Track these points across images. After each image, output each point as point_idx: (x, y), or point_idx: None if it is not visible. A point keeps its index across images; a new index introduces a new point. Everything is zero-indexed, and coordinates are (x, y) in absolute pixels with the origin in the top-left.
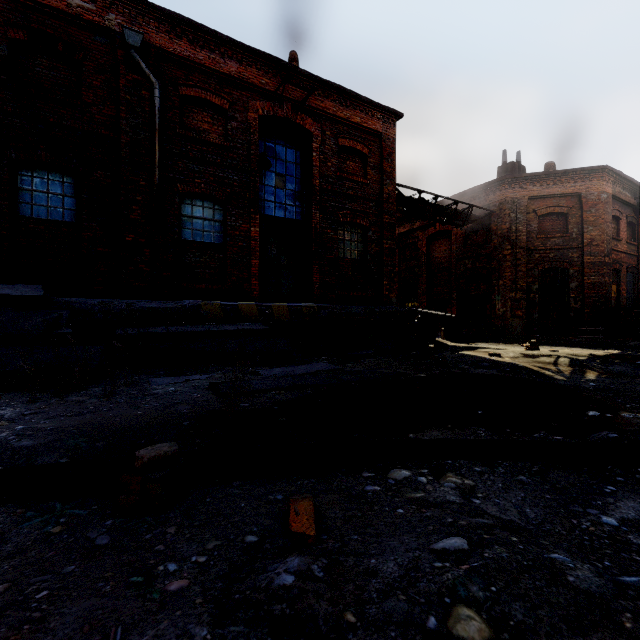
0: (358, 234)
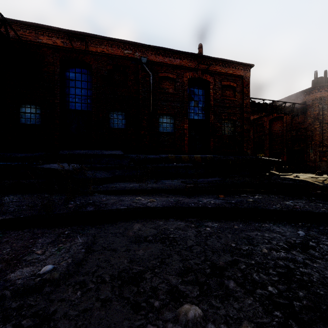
0: (231, 123)
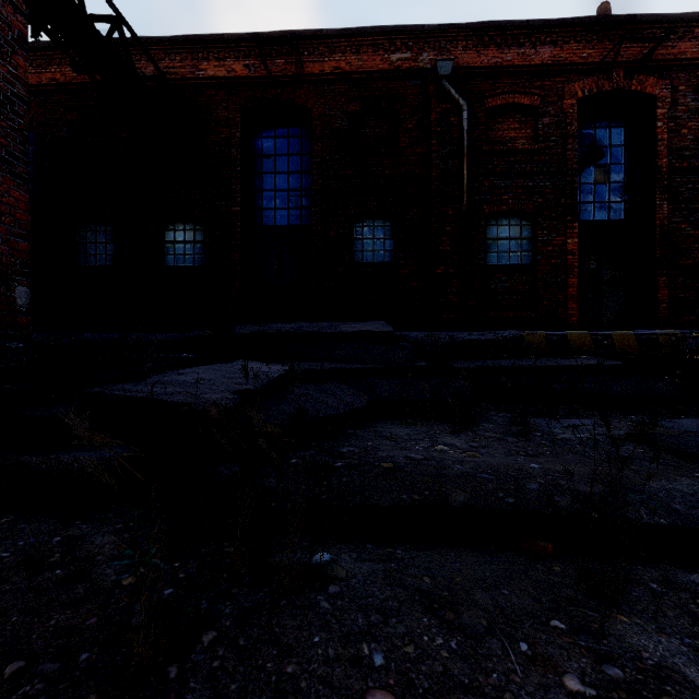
0: None
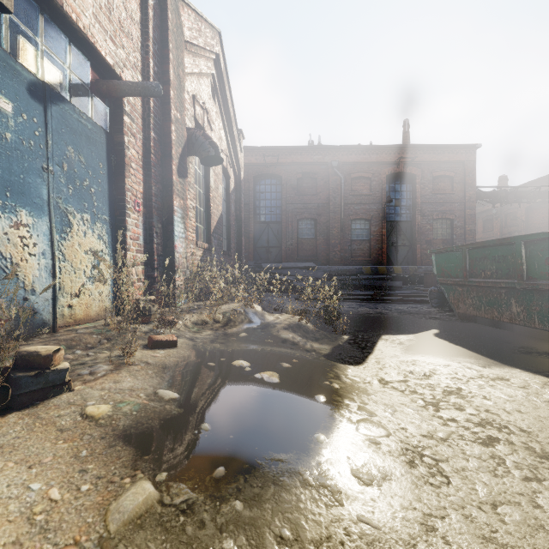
0: (447, 224)
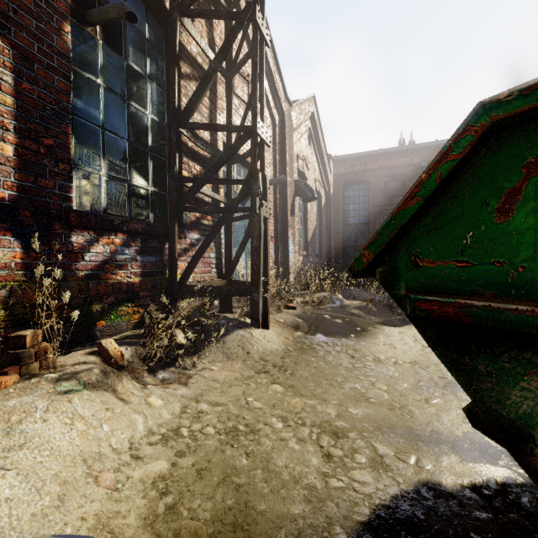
0: None
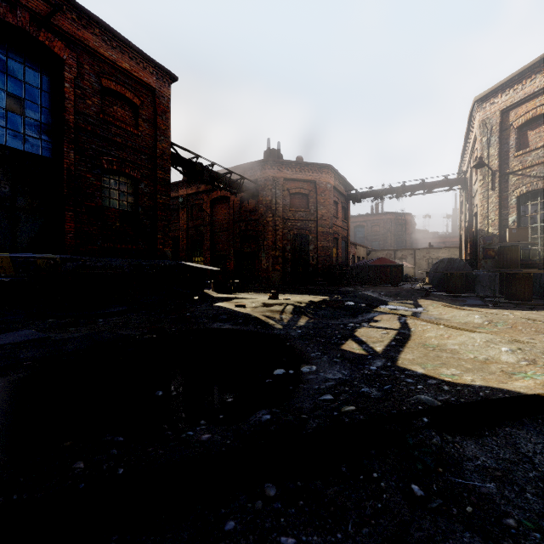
0: (128, 185)
